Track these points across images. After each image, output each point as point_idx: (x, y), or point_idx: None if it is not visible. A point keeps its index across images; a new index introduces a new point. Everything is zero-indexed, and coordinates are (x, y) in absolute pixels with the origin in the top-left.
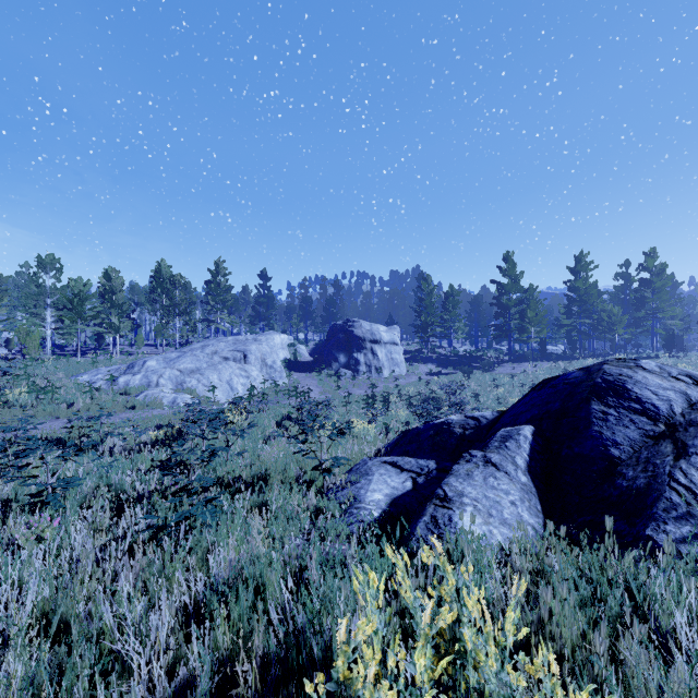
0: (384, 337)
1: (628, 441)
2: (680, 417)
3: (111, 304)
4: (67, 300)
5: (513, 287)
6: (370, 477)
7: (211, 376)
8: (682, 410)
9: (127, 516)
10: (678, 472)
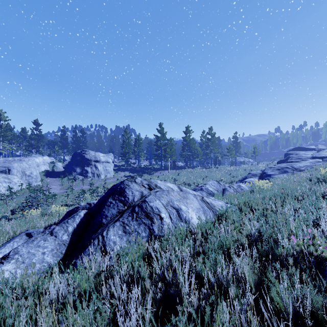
0: (102, 159)
1: (111, 215)
2: (134, 202)
3: None
4: None
5: (162, 138)
6: (7, 244)
7: None
8: (137, 199)
9: None
10: (106, 230)
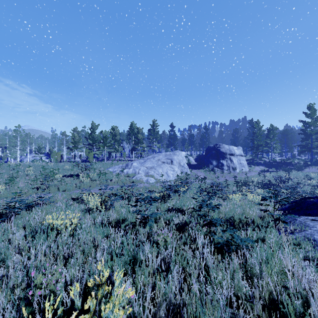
0: (236, 152)
1: None
2: None
3: (115, 140)
4: (101, 139)
5: (314, 123)
6: (313, 228)
7: (159, 170)
8: None
9: (185, 234)
10: None
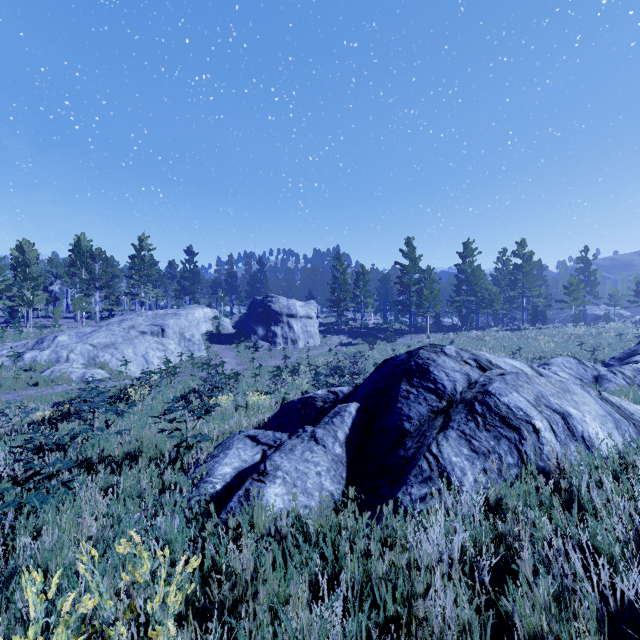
0: (300, 312)
1: (418, 416)
2: (459, 395)
3: (24, 277)
4: None
5: (413, 268)
6: (228, 451)
7: (125, 351)
8: (462, 389)
9: None
10: (434, 444)
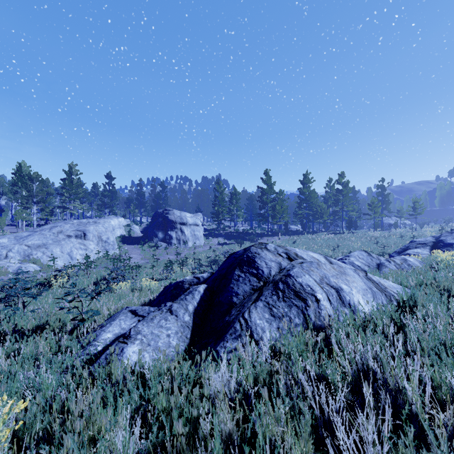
0: (189, 221)
1: (243, 292)
2: (272, 277)
3: None
4: None
5: (269, 191)
6: (113, 322)
7: (54, 250)
8: (275, 273)
9: None
10: (247, 311)
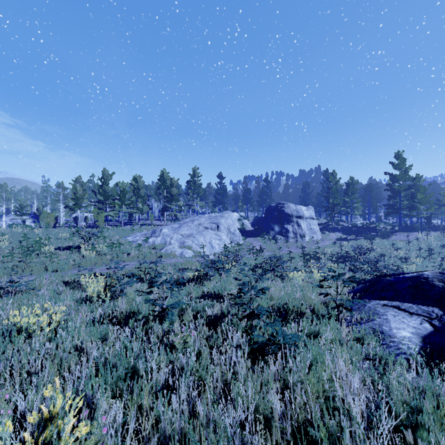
0: (305, 214)
1: None
2: None
3: (138, 196)
4: (117, 194)
5: (403, 176)
6: (383, 316)
7: (199, 239)
8: None
9: (218, 330)
10: None
